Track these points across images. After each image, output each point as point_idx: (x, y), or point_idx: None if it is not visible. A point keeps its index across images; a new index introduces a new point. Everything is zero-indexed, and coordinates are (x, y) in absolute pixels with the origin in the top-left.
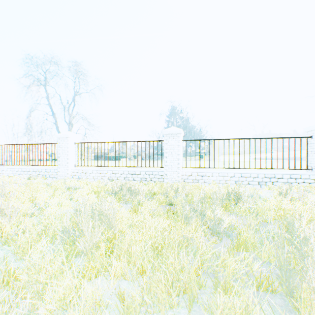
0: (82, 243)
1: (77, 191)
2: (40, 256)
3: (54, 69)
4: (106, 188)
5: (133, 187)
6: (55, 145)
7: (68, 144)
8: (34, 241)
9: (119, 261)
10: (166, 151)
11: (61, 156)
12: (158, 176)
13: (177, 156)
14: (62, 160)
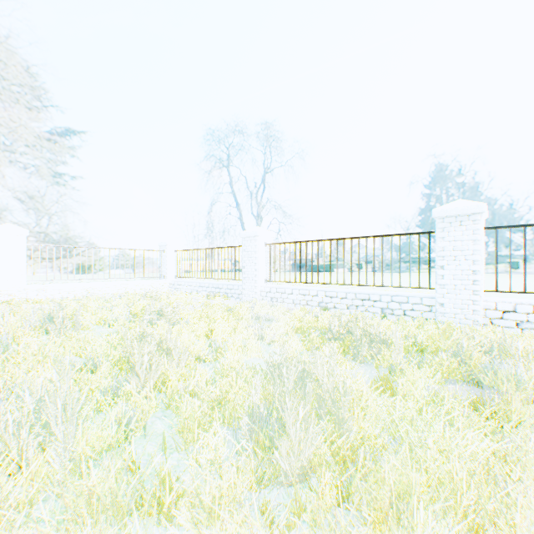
0: (284, 453)
1: (269, 325)
2: (210, 459)
3: (238, 139)
4: (316, 324)
5: (372, 329)
6: (239, 249)
7: (255, 246)
8: (203, 422)
9: (370, 532)
10: (441, 255)
11: (247, 266)
12: (421, 308)
13: (471, 264)
14: (248, 272)
